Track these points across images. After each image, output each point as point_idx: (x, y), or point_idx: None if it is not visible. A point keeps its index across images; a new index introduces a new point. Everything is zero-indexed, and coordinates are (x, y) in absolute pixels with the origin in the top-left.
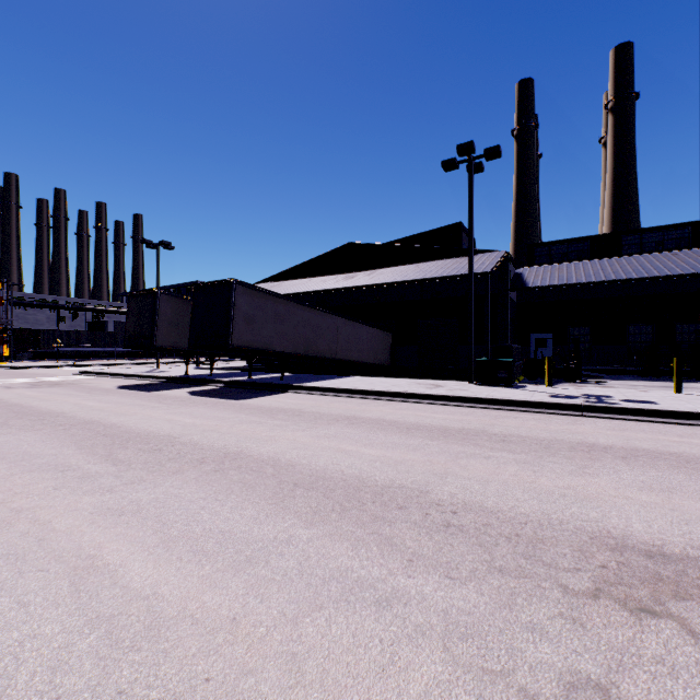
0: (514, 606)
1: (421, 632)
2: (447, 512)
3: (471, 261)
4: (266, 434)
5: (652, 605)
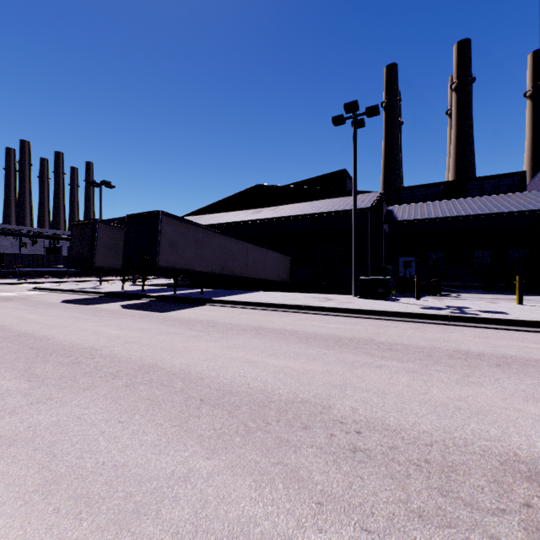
0: None
1: None
2: (352, 432)
3: (356, 198)
4: (181, 345)
5: None
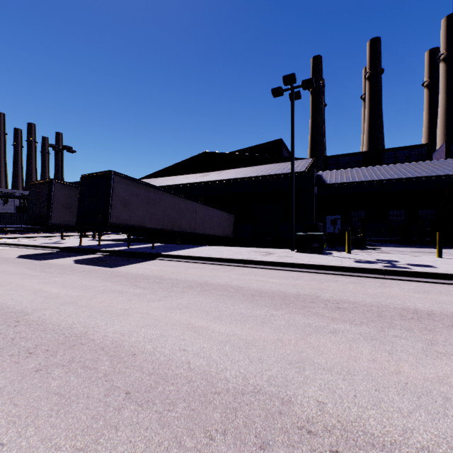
0: None
1: None
2: None
3: (293, 162)
4: (121, 307)
5: None
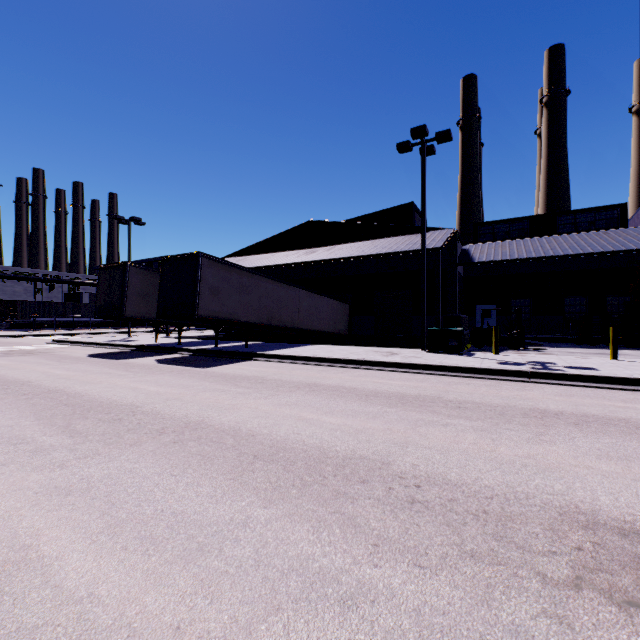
0: (492, 602)
1: None
2: (411, 486)
3: (424, 237)
4: (228, 402)
5: (639, 597)
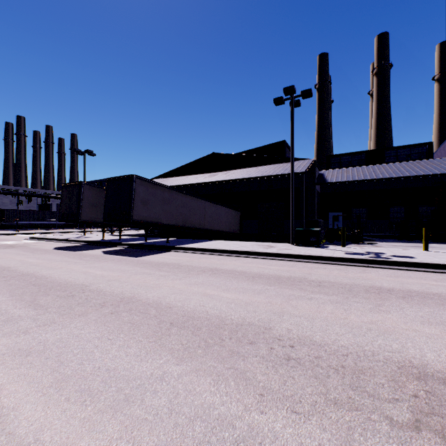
0: (353, 442)
1: None
2: (287, 346)
3: (293, 165)
4: (153, 282)
5: None
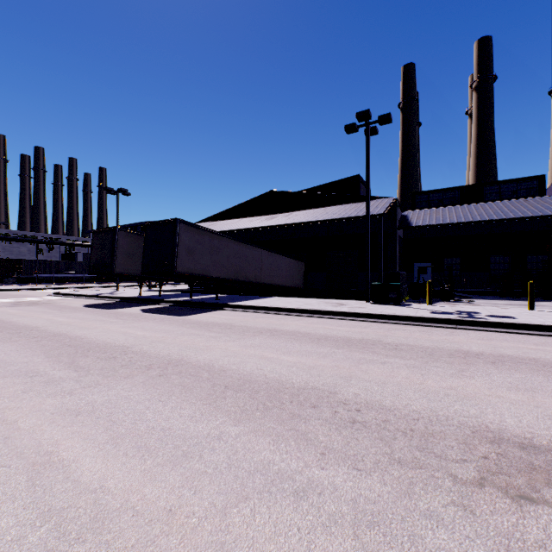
0: (413, 495)
1: (334, 521)
2: (353, 410)
3: (368, 205)
4: (203, 344)
5: (529, 492)
